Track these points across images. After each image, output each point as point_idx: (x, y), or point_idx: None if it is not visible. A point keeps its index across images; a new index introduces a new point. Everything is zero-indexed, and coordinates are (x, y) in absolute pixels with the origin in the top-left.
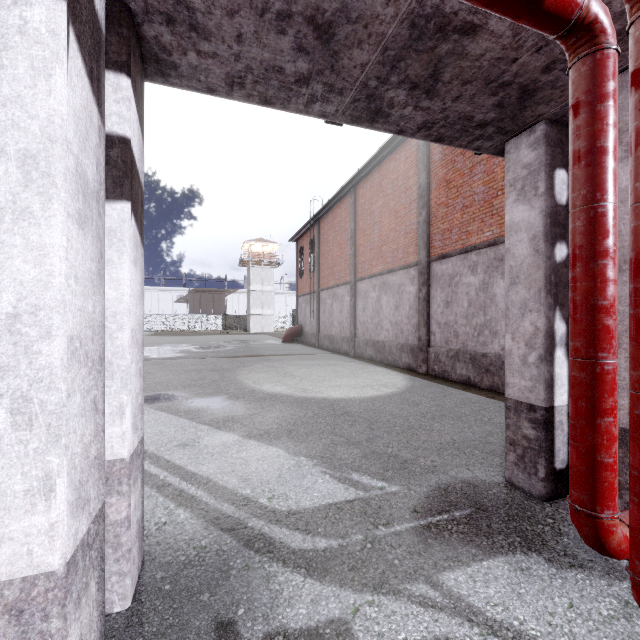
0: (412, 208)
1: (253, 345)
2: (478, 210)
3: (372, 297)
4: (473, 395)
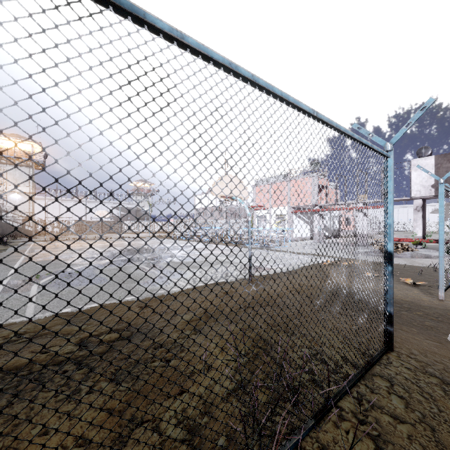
0: None
1: None
2: None
3: None
4: None
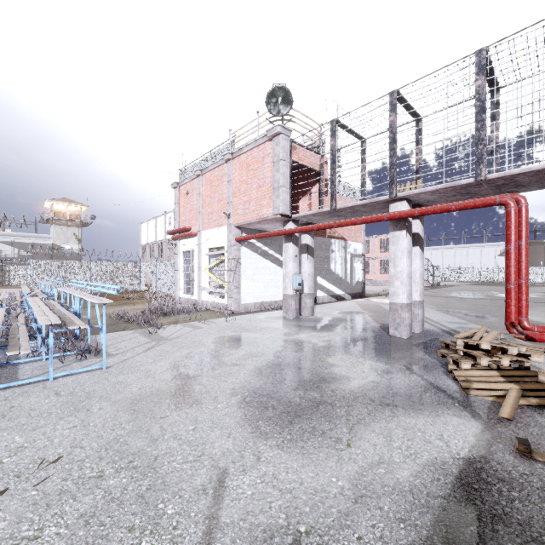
0: None
1: None
2: None
3: None
4: None
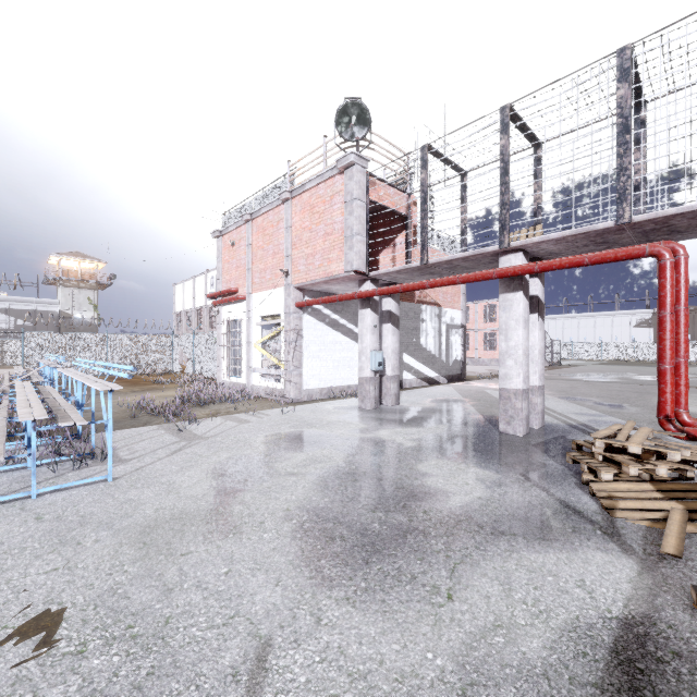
0: None
1: None
2: None
3: None
4: None
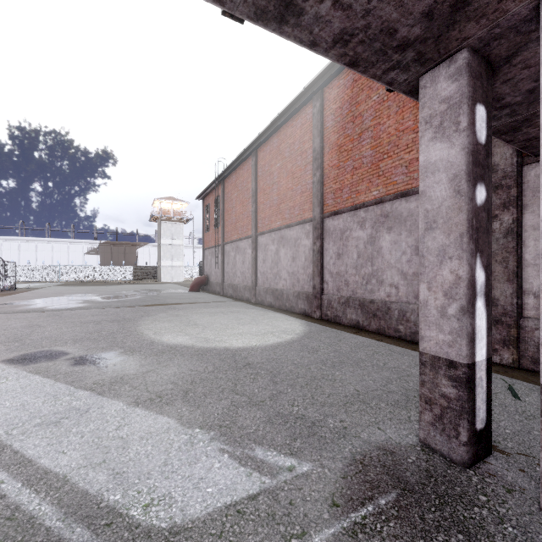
0: (307, 170)
1: (161, 294)
2: (366, 172)
3: (271, 250)
4: (364, 338)
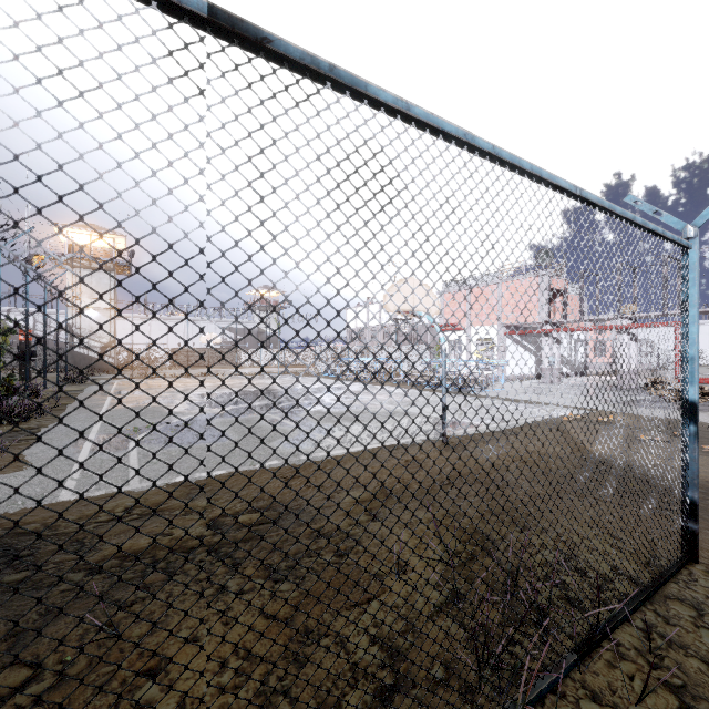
0: None
1: None
2: None
3: None
4: None
